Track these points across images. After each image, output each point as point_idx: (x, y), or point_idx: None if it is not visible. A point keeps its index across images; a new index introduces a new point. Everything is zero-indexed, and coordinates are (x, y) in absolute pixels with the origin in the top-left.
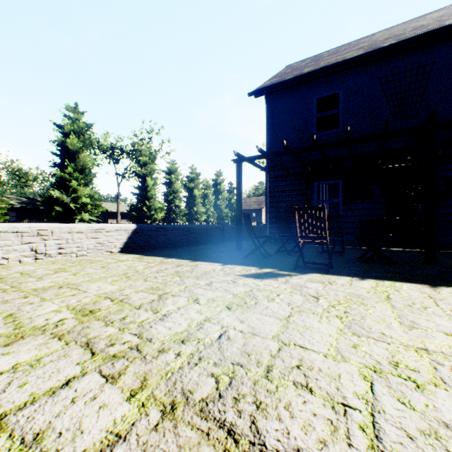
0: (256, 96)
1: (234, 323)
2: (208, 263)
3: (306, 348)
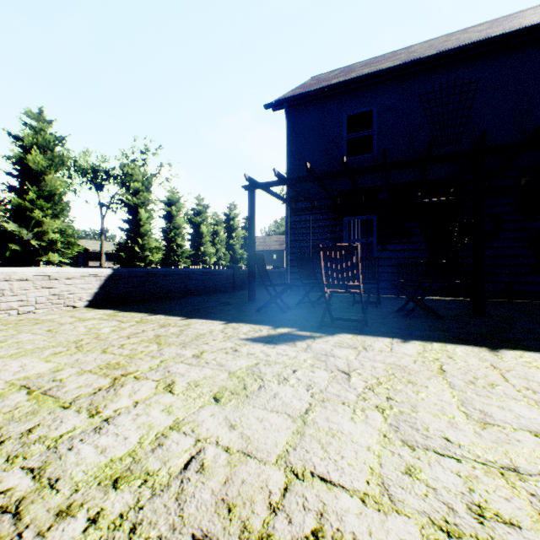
0: (274, 109)
1: (218, 430)
2: (206, 320)
3: (332, 482)
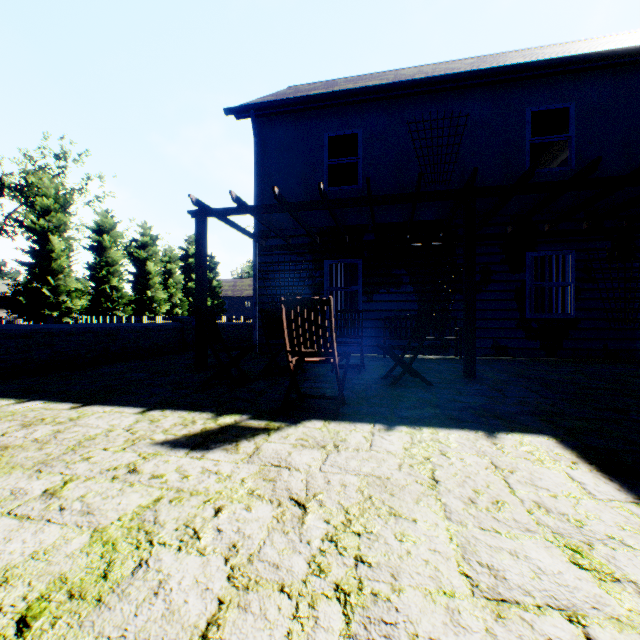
0: (238, 116)
1: None
2: (113, 408)
3: None
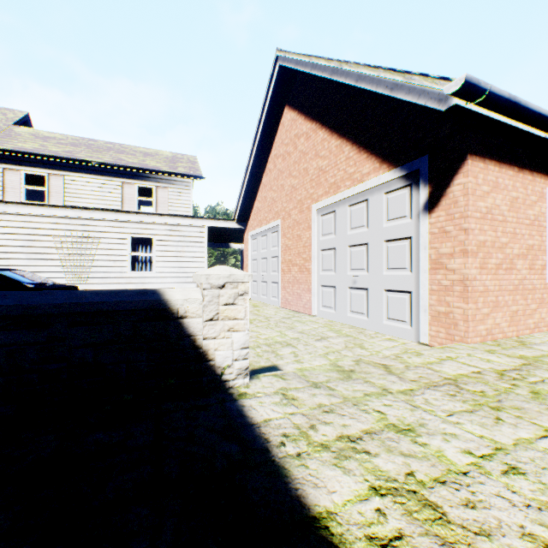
0: None
1: None
2: None
3: (542, 436)
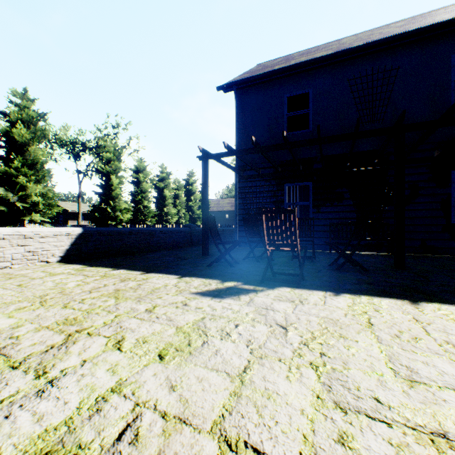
0: (225, 91)
1: (158, 392)
2: (163, 275)
3: (265, 454)
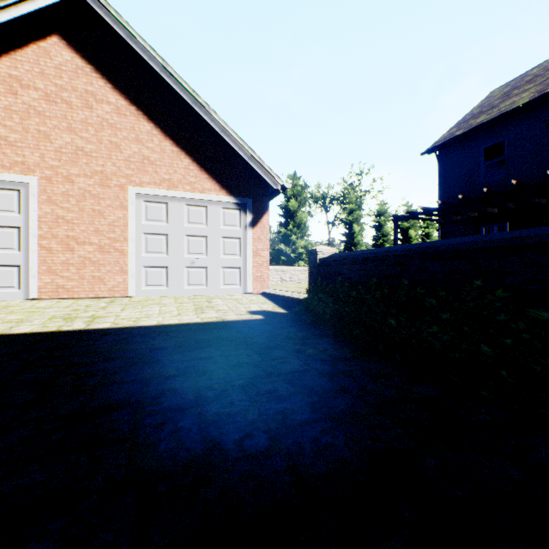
0: (428, 154)
1: None
2: None
3: None
